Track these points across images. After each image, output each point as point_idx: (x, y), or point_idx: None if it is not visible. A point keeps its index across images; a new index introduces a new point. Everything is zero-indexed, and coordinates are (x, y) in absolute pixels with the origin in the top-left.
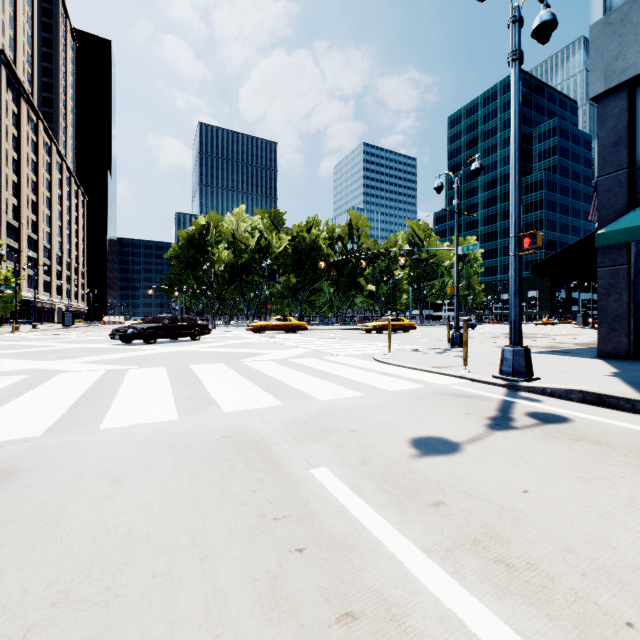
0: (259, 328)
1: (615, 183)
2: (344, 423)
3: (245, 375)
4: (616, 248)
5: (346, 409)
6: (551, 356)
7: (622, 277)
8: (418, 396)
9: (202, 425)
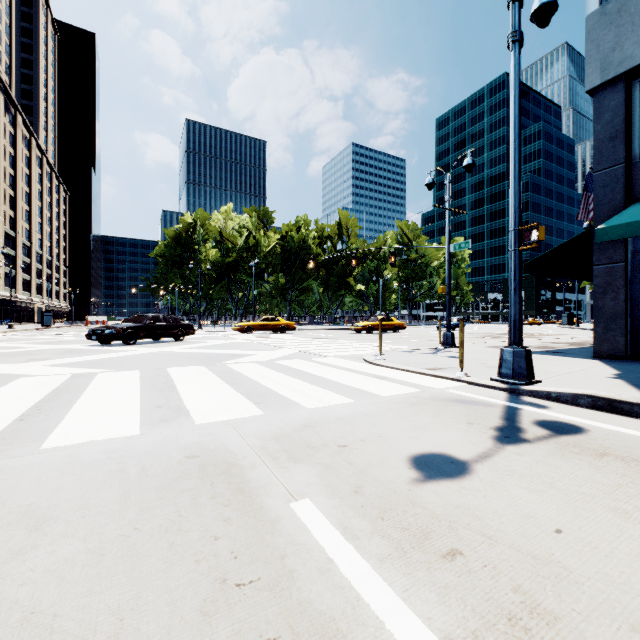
0: (246, 328)
1: (611, 178)
2: (333, 437)
3: (226, 379)
4: (613, 245)
5: (335, 419)
6: (546, 356)
7: (619, 275)
8: (414, 402)
9: (166, 441)
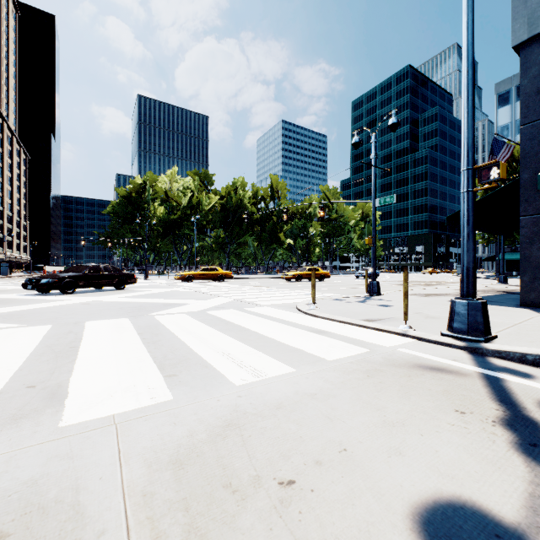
0: (187, 277)
1: (539, 131)
2: (269, 455)
3: (145, 336)
4: (539, 196)
5: (272, 407)
6: None
7: None
8: (368, 370)
9: None
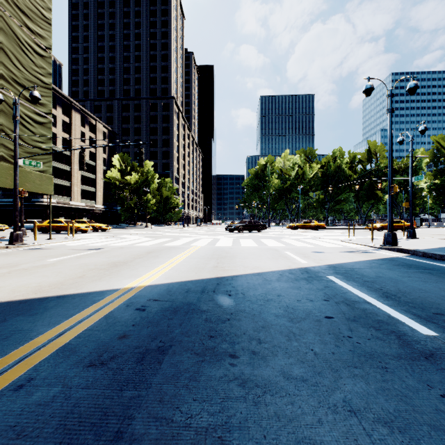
0: (294, 227)
1: None
2: (299, 249)
3: (278, 241)
4: None
5: (304, 248)
6: None
7: None
8: (334, 248)
9: (263, 247)
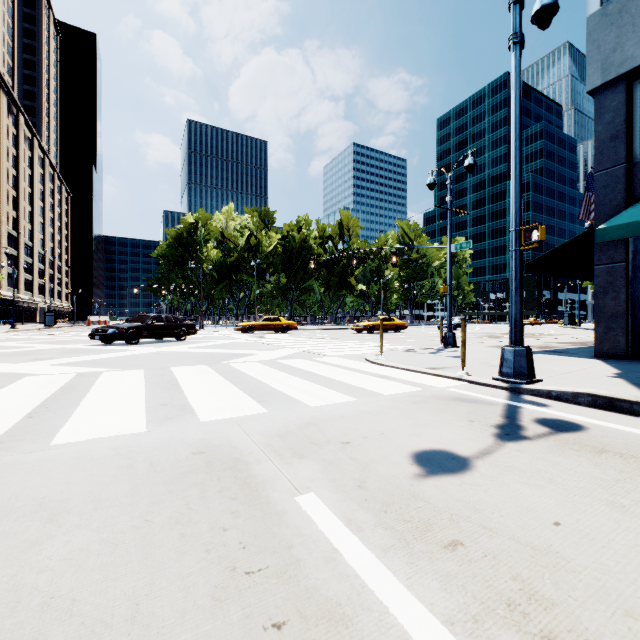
0: (248, 328)
1: (612, 178)
2: (336, 434)
3: (229, 378)
4: (613, 245)
5: (338, 417)
6: (547, 356)
7: (620, 275)
8: (416, 401)
9: (173, 438)
